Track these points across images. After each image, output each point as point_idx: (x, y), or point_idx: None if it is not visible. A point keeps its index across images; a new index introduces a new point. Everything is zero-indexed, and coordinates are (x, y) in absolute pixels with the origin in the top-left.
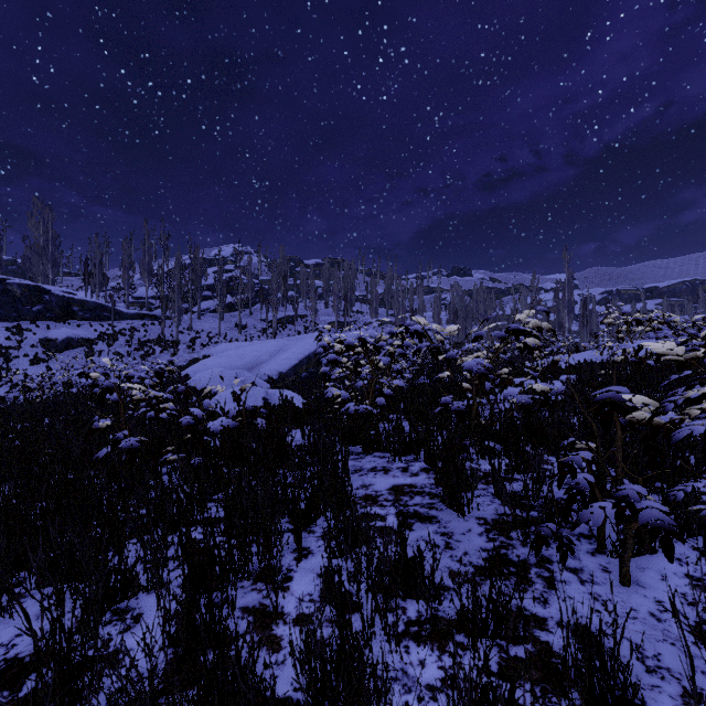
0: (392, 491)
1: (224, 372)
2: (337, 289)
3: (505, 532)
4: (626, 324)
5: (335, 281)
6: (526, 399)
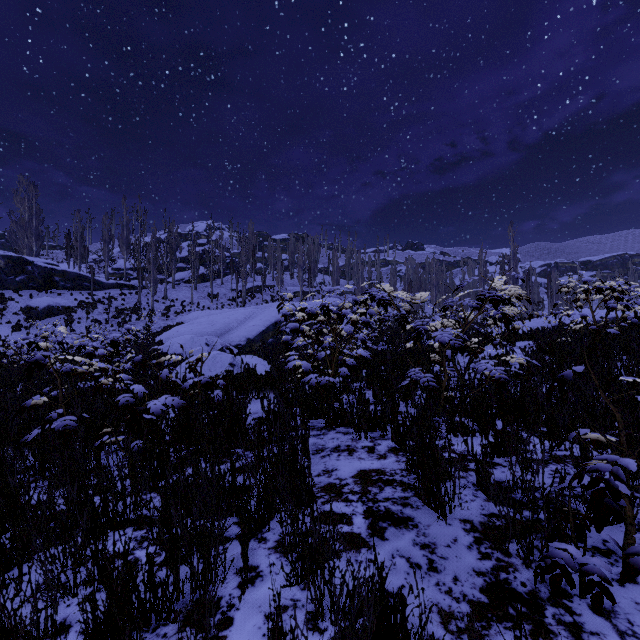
0: (358, 479)
1: (195, 338)
2: (301, 261)
3: (500, 543)
4: (583, 293)
5: (300, 254)
6: (501, 372)
